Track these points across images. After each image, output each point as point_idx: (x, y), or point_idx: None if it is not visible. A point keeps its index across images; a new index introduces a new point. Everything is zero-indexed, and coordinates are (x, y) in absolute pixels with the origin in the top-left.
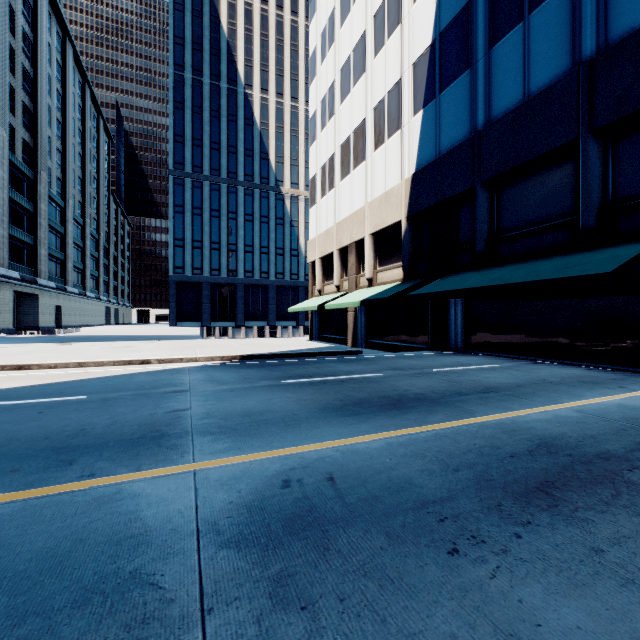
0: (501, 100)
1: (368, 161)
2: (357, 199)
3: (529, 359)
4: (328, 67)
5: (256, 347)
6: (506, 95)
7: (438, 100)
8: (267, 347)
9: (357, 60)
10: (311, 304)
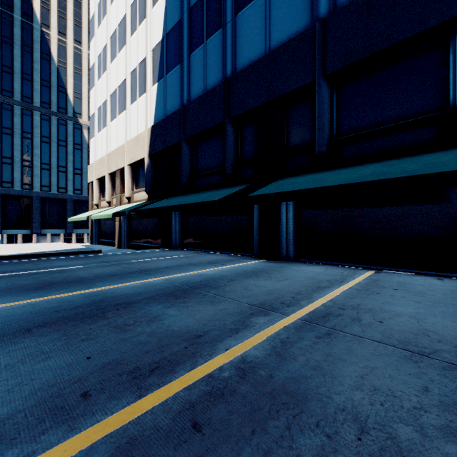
0: (194, 89)
1: (127, 111)
2: (121, 137)
3: (209, 251)
4: (103, 32)
5: (4, 251)
6: (197, 86)
7: (165, 79)
8: (16, 250)
9: (121, 34)
10: (84, 215)
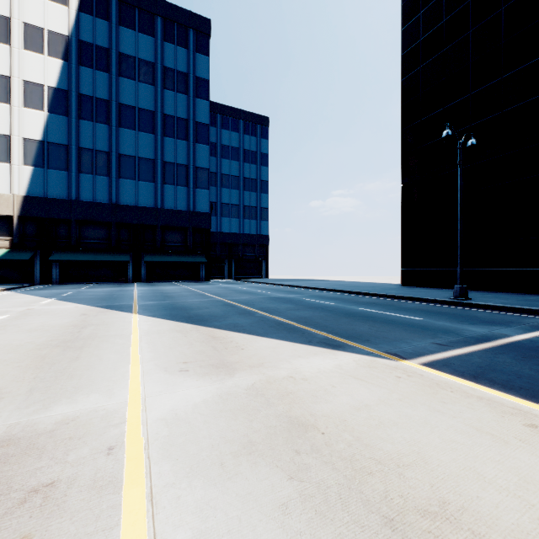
0: (84, 194)
1: None
2: None
3: (92, 283)
4: None
5: None
6: (86, 194)
7: (47, 171)
8: None
9: None
10: None
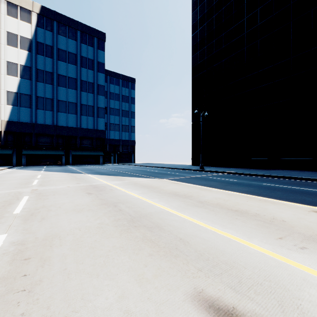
0: (39, 120)
1: None
2: None
3: (43, 165)
4: None
5: None
6: (40, 120)
7: (19, 108)
8: None
9: None
10: None
